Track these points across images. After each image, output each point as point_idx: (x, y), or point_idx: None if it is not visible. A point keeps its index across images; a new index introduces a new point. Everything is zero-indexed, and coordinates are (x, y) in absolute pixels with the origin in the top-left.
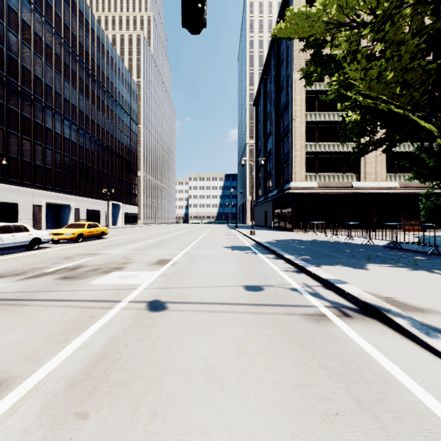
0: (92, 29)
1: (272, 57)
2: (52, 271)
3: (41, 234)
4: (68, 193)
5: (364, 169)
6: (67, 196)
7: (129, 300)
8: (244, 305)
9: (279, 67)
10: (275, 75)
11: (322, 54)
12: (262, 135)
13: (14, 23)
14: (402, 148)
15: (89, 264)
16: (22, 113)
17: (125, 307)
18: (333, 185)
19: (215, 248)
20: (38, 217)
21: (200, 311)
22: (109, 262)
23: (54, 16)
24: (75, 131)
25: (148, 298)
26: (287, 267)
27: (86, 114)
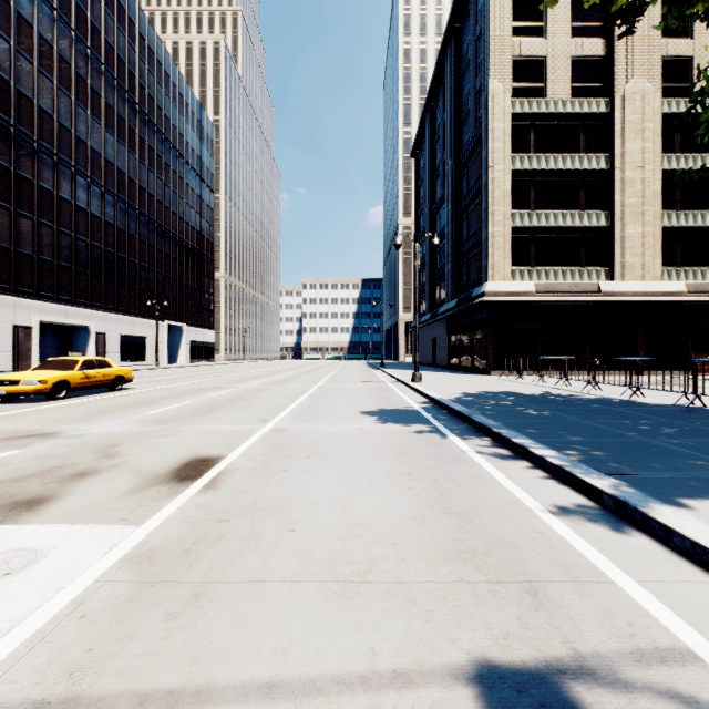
0: (131, 20)
1: (446, 64)
2: None
3: None
4: (84, 307)
5: (622, 259)
6: (82, 311)
7: None
8: None
9: (459, 80)
10: (453, 94)
11: None
12: (427, 205)
13: None
14: (690, 220)
15: None
16: None
17: None
18: (564, 289)
19: (342, 415)
20: (24, 348)
21: None
22: (35, 472)
23: None
24: (98, 197)
25: None
26: (562, 494)
27: (119, 167)
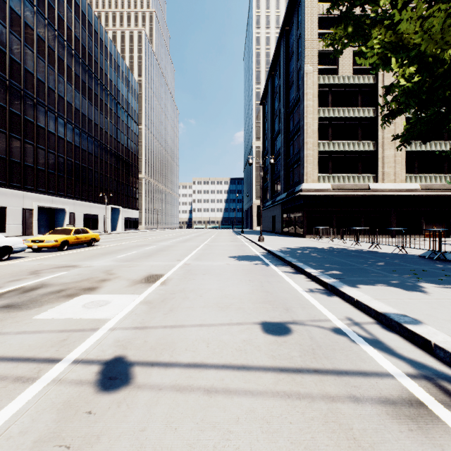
0: (89, 22)
1: (281, 51)
2: None
3: (13, 242)
4: (63, 197)
5: (382, 170)
6: (61, 200)
7: (74, 357)
8: (266, 372)
9: (288, 61)
10: (285, 69)
11: (354, 15)
12: (269, 135)
13: (1, 11)
14: (423, 147)
15: (55, 282)
16: (10, 109)
17: (59, 378)
18: (349, 187)
19: (219, 258)
20: (28, 222)
21: (188, 391)
22: (82, 279)
23: (47, 6)
24: (70, 131)
25: (108, 351)
26: (313, 286)
27: (83, 112)
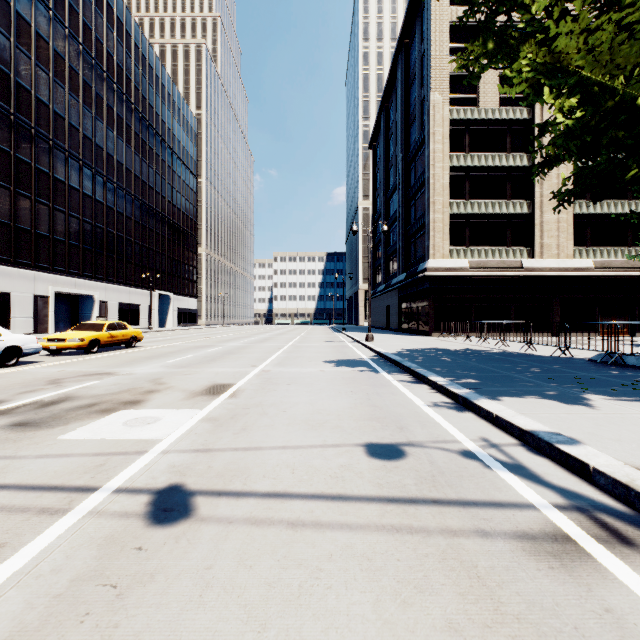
0: (128, 32)
1: (398, 73)
2: (5, 410)
3: (23, 340)
4: (90, 279)
5: (541, 241)
6: (88, 283)
7: (115, 485)
8: (369, 503)
9: (408, 88)
10: (403, 99)
11: (496, 26)
12: (382, 191)
13: (3, 16)
14: (598, 208)
15: (84, 393)
16: (17, 155)
17: (97, 510)
18: (493, 265)
19: (310, 363)
20: (42, 314)
21: (267, 524)
22: (121, 391)
23: (68, 9)
24: (101, 185)
25: (160, 478)
26: (439, 399)
27: (118, 159)
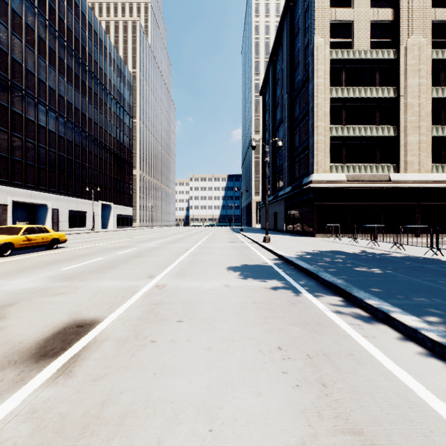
0: (76, 3)
1: (284, 30)
2: None
3: None
4: (44, 191)
5: (405, 158)
6: (42, 194)
7: None
8: None
9: (293, 40)
10: (289, 49)
11: None
12: (270, 125)
13: None
14: None
15: None
16: None
17: None
18: (366, 178)
19: (213, 271)
20: (1, 219)
21: None
22: None
23: None
24: (53, 119)
25: None
26: None
27: (68, 100)
